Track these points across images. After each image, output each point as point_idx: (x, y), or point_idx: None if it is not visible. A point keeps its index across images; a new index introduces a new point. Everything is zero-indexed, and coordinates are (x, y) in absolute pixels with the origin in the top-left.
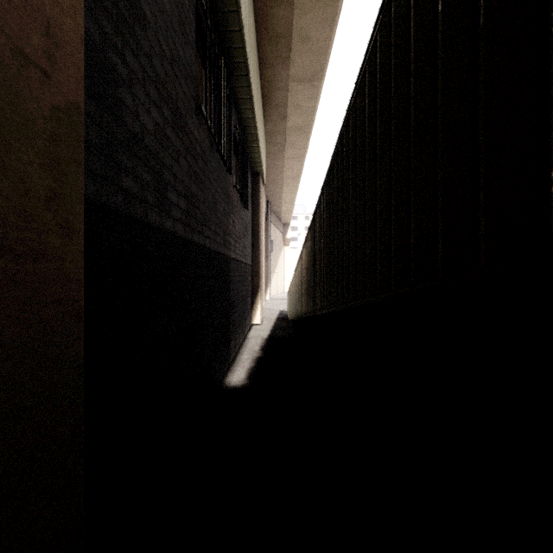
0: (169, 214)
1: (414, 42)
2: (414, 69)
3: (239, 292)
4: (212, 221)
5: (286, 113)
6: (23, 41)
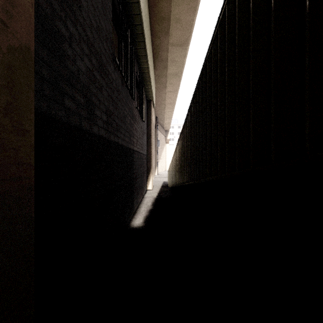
0: (96, 123)
1: (252, 6)
2: (252, 24)
3: (139, 170)
4: (122, 128)
5: (167, 65)
6: None
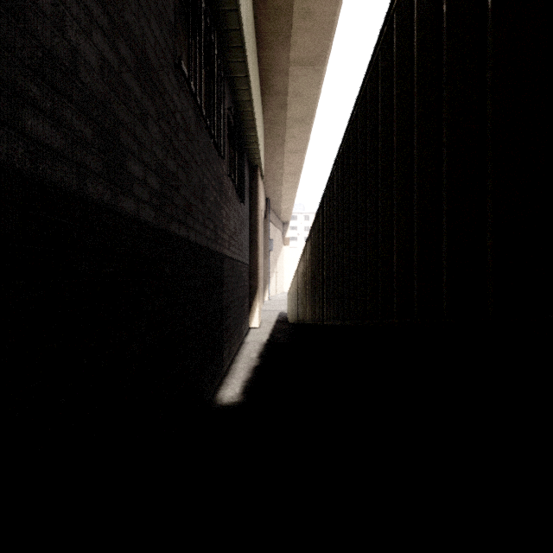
0: (130, 192)
1: None
2: None
3: (235, 294)
4: (199, 211)
5: (286, 102)
6: None
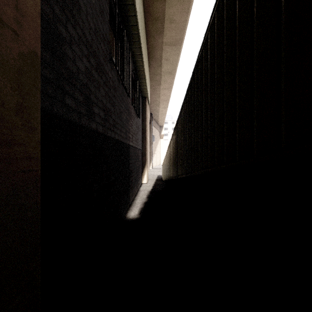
0: (94, 120)
1: (238, 15)
2: (238, 31)
3: (135, 165)
4: (119, 124)
5: (161, 63)
6: (0, 11)
